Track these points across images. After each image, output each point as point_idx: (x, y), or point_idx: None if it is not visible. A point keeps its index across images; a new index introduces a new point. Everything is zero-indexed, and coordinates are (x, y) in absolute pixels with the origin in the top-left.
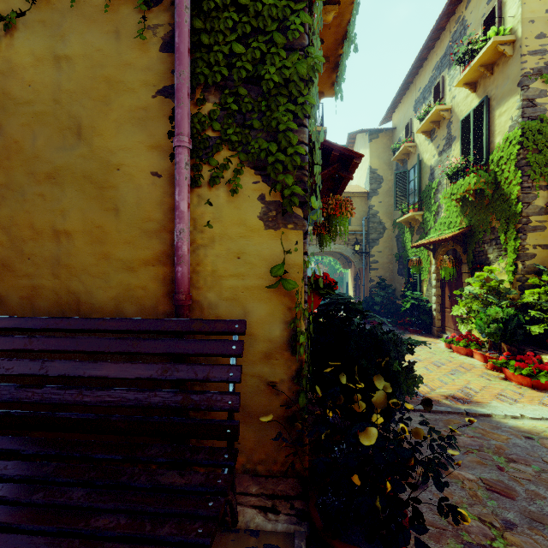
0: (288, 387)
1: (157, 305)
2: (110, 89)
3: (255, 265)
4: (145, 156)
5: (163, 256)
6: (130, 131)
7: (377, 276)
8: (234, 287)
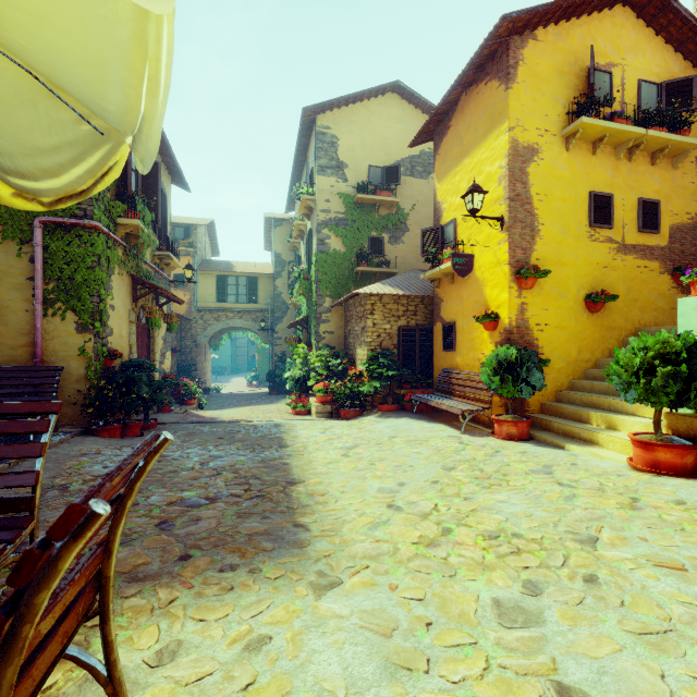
0: (87, 392)
1: (27, 363)
2: (3, 275)
3: (73, 347)
4: (21, 303)
5: (30, 343)
6: (14, 293)
7: (281, 352)
8: (63, 355)
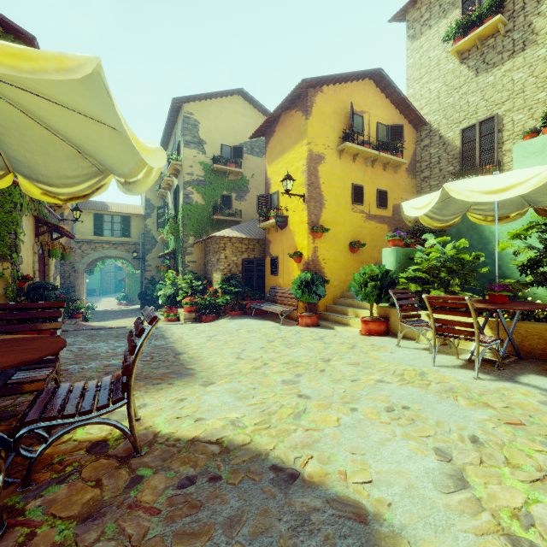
0: None
1: None
2: None
3: None
4: None
5: None
6: None
7: (151, 276)
8: None
